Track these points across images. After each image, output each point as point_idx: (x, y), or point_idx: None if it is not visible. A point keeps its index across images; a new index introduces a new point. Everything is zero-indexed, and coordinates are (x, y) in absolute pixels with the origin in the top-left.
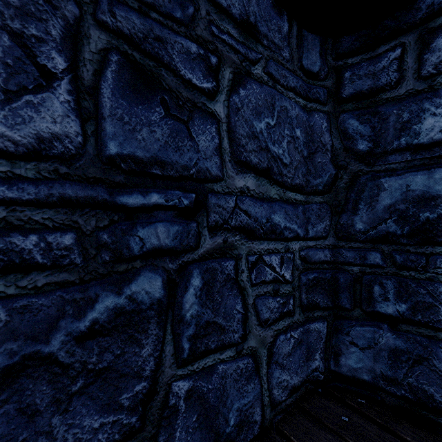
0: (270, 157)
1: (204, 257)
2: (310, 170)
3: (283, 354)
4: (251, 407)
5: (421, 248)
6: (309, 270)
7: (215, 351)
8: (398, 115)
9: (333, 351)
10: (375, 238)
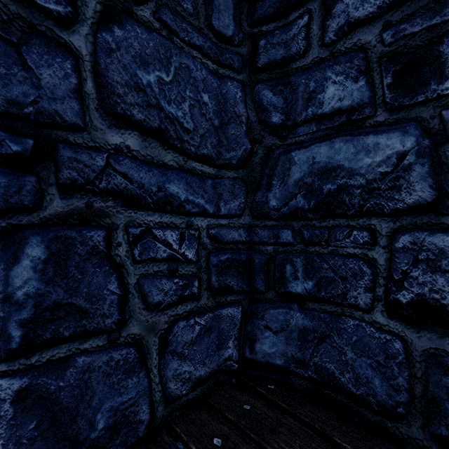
0: (164, 117)
1: (50, 221)
2: (222, 141)
3: (184, 343)
4: (134, 405)
5: (324, 222)
6: (221, 250)
7: (72, 339)
8: (305, 85)
9: (249, 338)
10: (287, 215)
